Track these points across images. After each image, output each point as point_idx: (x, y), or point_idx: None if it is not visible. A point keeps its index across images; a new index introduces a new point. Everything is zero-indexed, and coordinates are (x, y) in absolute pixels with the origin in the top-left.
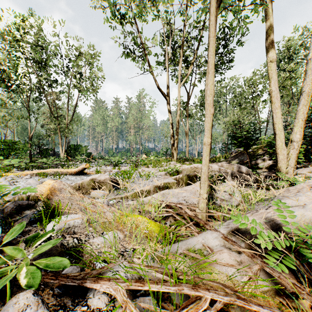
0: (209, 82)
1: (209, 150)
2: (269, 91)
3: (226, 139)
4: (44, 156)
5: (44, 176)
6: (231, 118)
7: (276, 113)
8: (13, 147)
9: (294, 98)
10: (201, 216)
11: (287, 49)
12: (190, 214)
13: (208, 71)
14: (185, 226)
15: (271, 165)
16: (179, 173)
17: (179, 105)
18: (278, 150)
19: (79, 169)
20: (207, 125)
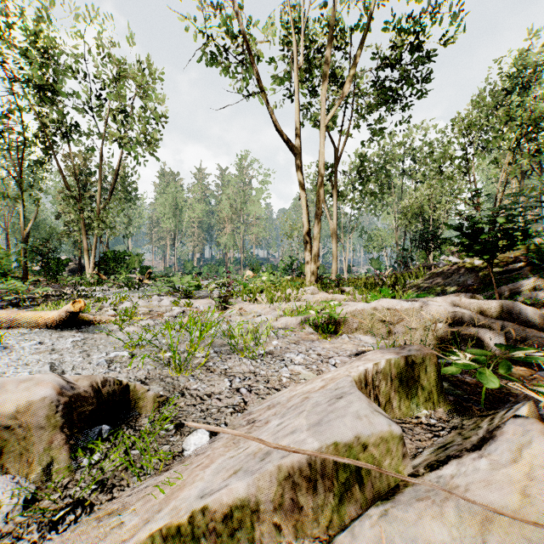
0: None
1: None
2: None
3: (398, 242)
4: (54, 274)
5: None
6: (417, 199)
7: None
8: None
9: (532, 164)
10: None
11: (523, 69)
12: None
13: None
14: None
15: None
16: (341, 325)
17: (321, 165)
18: None
19: (62, 314)
20: None
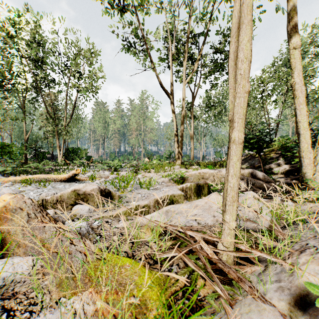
0: (245, 36)
1: (241, 152)
2: (292, 84)
3: None
4: (41, 160)
5: (27, 184)
6: None
7: (300, 110)
8: (6, 150)
9: None
10: (226, 256)
11: None
12: (210, 254)
13: (243, 18)
14: (202, 277)
15: (288, 171)
16: (185, 179)
17: (183, 104)
18: (302, 153)
19: (69, 175)
20: (239, 110)
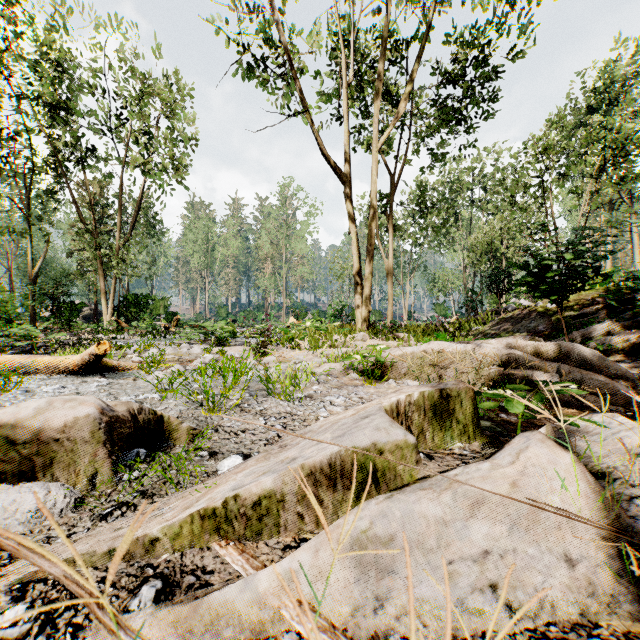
0: None
1: None
2: None
3: (468, 285)
4: (66, 321)
5: None
6: (487, 234)
7: None
8: None
9: (622, 193)
10: None
11: (610, 83)
12: None
13: None
14: None
15: (636, 345)
16: (388, 369)
17: (374, 195)
18: None
19: (84, 357)
20: None
